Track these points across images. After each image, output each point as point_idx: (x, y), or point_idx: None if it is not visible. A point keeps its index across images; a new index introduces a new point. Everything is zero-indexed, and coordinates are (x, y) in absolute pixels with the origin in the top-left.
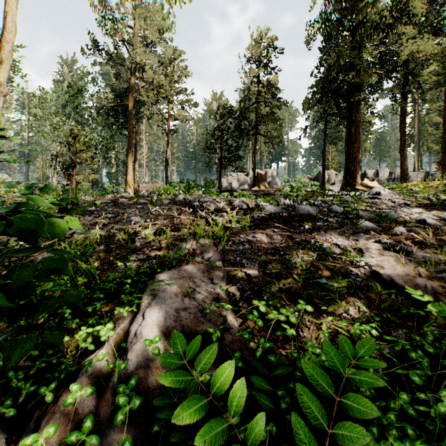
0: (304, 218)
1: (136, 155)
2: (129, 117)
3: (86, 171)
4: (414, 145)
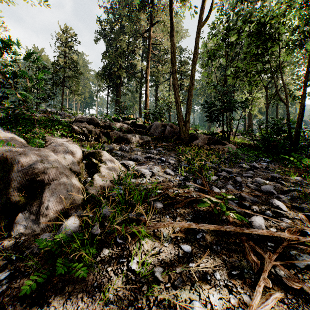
0: (54, 113)
1: None
2: None
3: None
4: None
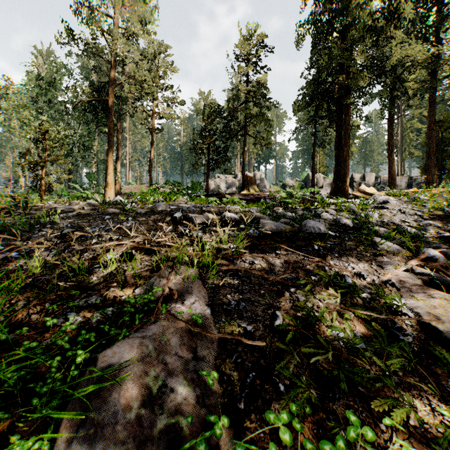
0: (311, 236)
1: (118, 154)
2: (109, 113)
3: (58, 171)
4: (398, 151)
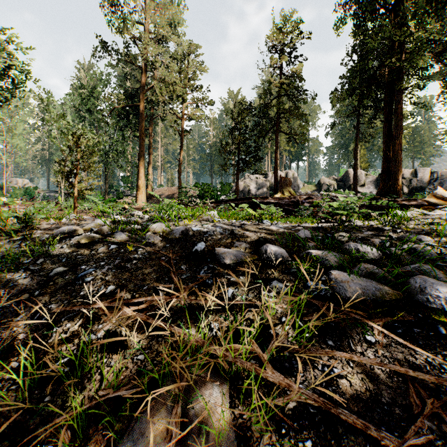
0: None
1: (150, 157)
2: (140, 118)
3: (91, 178)
4: None
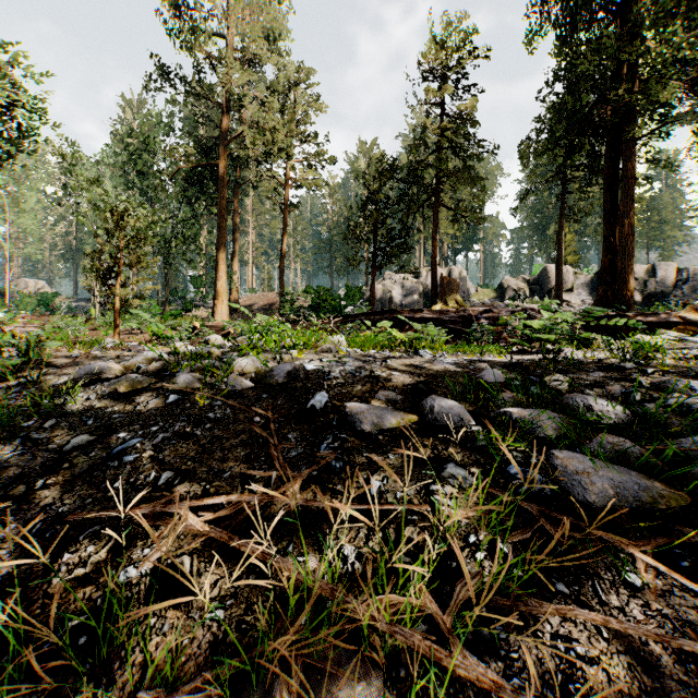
0: None
1: (235, 247)
2: (220, 185)
3: (141, 279)
4: None
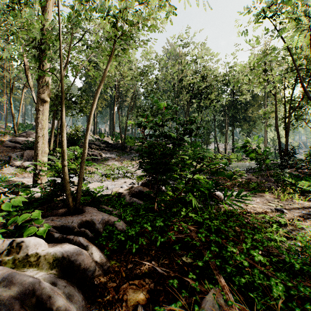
0: None
1: None
2: None
3: None
4: None
